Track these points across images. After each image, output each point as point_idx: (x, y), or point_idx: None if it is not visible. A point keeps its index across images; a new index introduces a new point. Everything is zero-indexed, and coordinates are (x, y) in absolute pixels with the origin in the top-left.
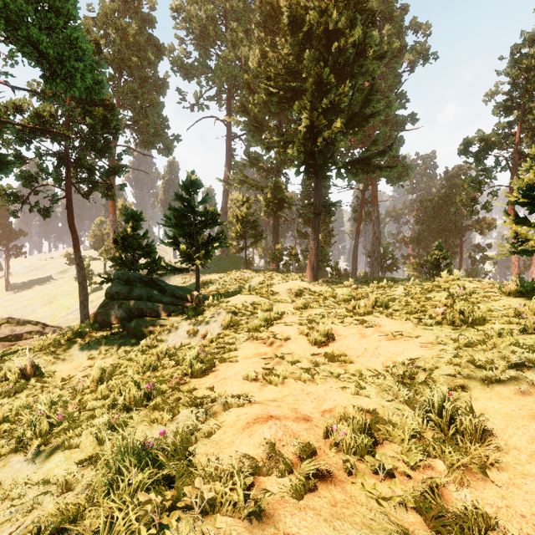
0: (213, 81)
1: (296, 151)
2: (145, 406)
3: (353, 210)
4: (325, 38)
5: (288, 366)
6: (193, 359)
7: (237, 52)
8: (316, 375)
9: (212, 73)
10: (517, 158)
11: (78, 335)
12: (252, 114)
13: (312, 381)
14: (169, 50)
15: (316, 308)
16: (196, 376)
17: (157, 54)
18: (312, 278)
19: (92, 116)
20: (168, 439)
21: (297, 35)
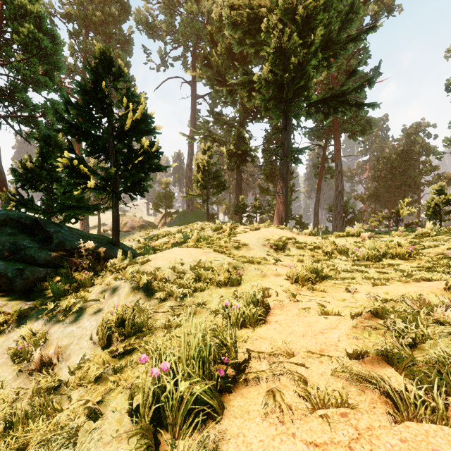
0: (178, 41)
1: (263, 81)
2: None
3: (313, 166)
4: None
5: None
6: None
7: (201, 8)
8: None
9: (177, 33)
10: None
11: None
12: (214, 66)
13: None
14: (136, 13)
15: (343, 280)
16: None
17: (123, 13)
18: None
19: (20, 34)
20: None
21: None
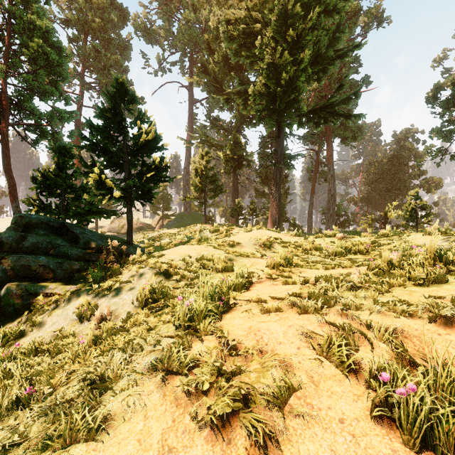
0: (176, 47)
1: (257, 93)
2: None
3: (308, 170)
4: None
5: None
6: None
7: (198, 16)
8: None
9: (175, 39)
10: None
11: None
12: (212, 73)
13: None
14: (134, 18)
15: (306, 267)
16: None
17: (121, 19)
18: None
19: (30, 48)
20: None
21: None
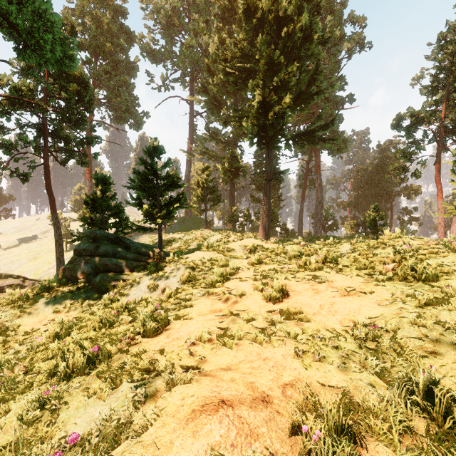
0: (178, 65)
1: (250, 124)
2: (87, 373)
3: (299, 178)
4: (276, 24)
5: (243, 324)
6: (146, 317)
7: (199, 39)
8: (272, 336)
9: (177, 59)
10: (443, 131)
11: (47, 289)
12: (211, 93)
13: (268, 343)
14: (139, 38)
15: (269, 264)
16: (148, 335)
17: (128, 41)
18: (264, 237)
19: (67, 91)
20: (93, 433)
21: (250, 22)
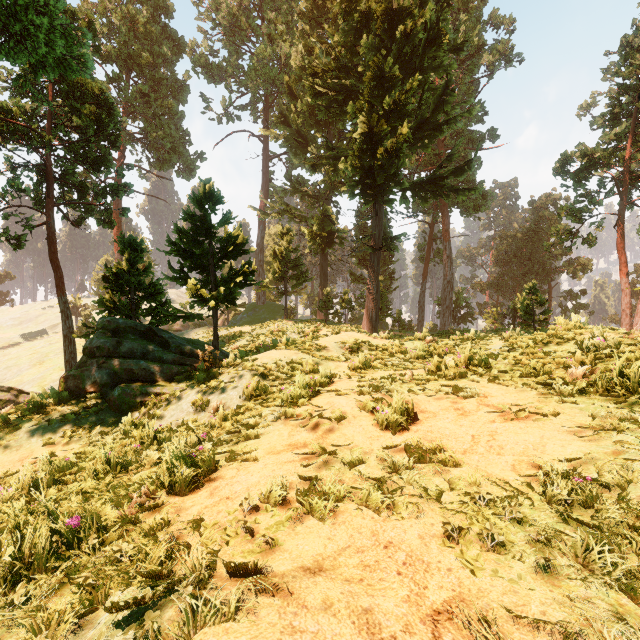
0: (246, 86)
1: (350, 167)
2: (52, 570)
3: (419, 247)
4: (387, 20)
5: (344, 471)
6: (177, 459)
7: (276, 49)
8: (396, 494)
9: (245, 76)
10: (628, 179)
11: (38, 409)
12: (294, 125)
13: (391, 510)
14: (191, 47)
15: (381, 369)
16: (177, 492)
17: (175, 51)
18: (370, 331)
19: (81, 116)
20: None
21: (351, 18)
